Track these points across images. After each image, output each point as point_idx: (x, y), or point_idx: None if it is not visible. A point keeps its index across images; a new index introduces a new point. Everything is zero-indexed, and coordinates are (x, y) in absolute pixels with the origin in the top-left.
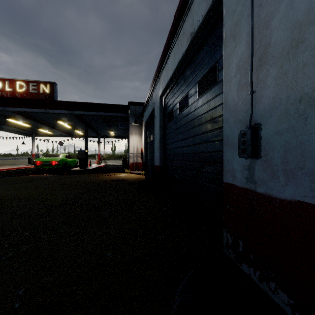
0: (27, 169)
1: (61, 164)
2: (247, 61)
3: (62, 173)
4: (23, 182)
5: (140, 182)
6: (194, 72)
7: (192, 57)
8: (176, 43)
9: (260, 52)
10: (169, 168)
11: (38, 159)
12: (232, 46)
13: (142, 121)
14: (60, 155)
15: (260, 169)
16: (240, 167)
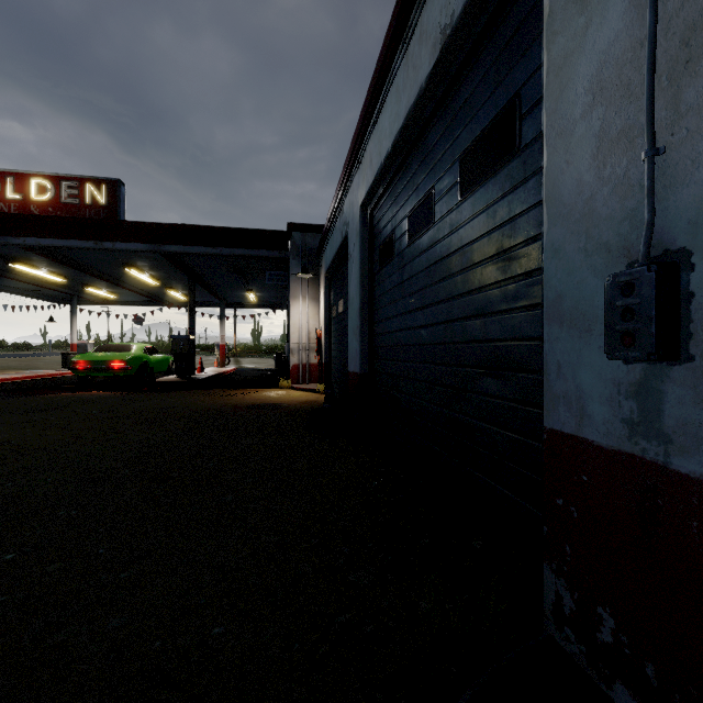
0: (59, 378)
1: (133, 367)
2: (632, 59)
3: (136, 389)
4: (40, 410)
5: (312, 413)
6: (450, 134)
7: (443, 96)
8: (403, 65)
9: (685, 20)
10: (382, 378)
11: (82, 356)
12: (574, 28)
13: (321, 269)
14: (133, 346)
15: (687, 398)
16: (605, 388)
